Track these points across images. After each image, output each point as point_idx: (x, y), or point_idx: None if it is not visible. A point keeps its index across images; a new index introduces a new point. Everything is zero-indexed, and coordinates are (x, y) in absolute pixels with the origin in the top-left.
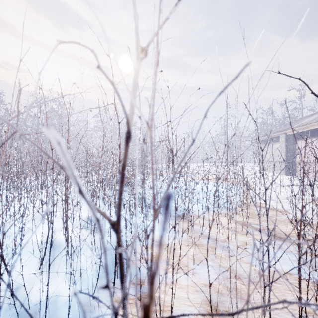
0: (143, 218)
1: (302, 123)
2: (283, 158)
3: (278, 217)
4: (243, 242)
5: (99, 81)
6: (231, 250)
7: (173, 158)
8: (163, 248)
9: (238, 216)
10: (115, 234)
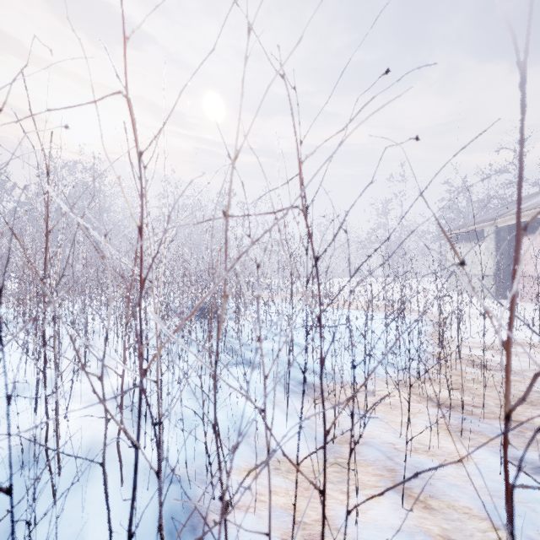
0: (220, 464)
1: (526, 206)
2: (492, 268)
3: (512, 388)
4: (455, 453)
5: (113, 64)
6: (435, 477)
7: (315, 267)
8: (280, 471)
9: (430, 386)
10: (174, 434)
